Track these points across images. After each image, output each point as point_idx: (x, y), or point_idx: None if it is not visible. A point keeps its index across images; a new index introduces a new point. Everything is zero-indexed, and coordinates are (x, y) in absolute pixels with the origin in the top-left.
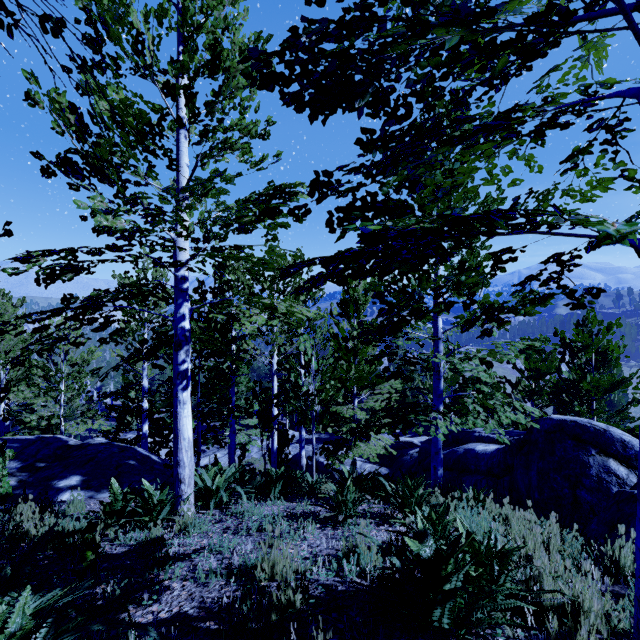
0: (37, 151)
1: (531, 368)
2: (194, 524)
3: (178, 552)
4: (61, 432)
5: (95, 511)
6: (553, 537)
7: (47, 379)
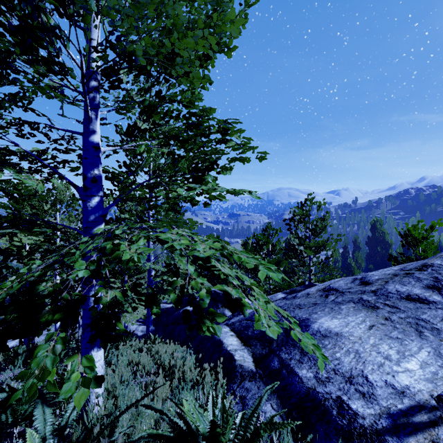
0: None
1: None
2: None
3: None
4: None
5: None
6: (144, 359)
7: None
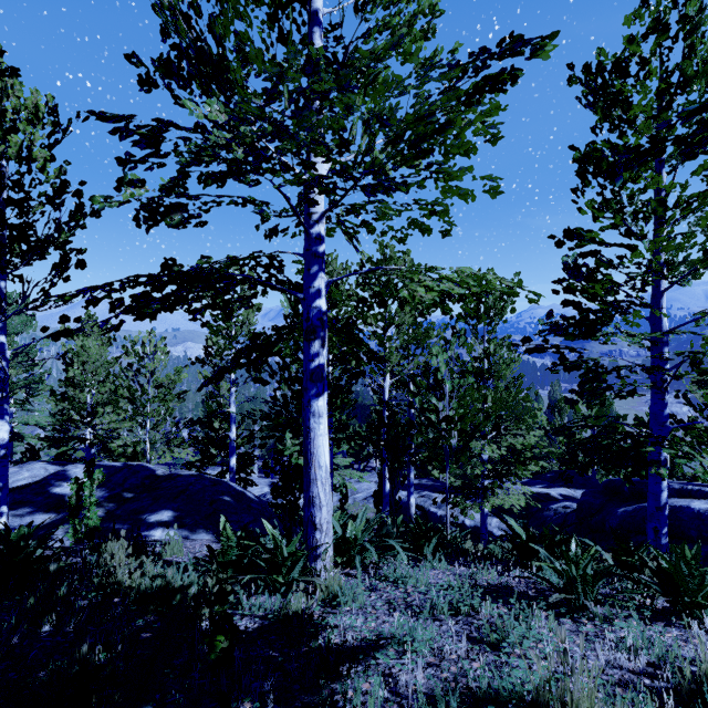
0: (133, 53)
1: None
2: (342, 591)
3: (340, 641)
4: (147, 461)
5: (202, 559)
6: None
7: (132, 402)
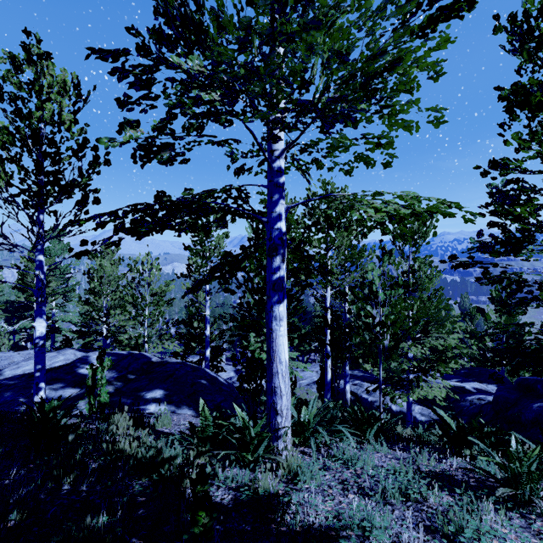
0: (132, 26)
1: None
2: (300, 470)
3: (304, 519)
4: (145, 350)
5: (185, 433)
6: None
7: (135, 306)
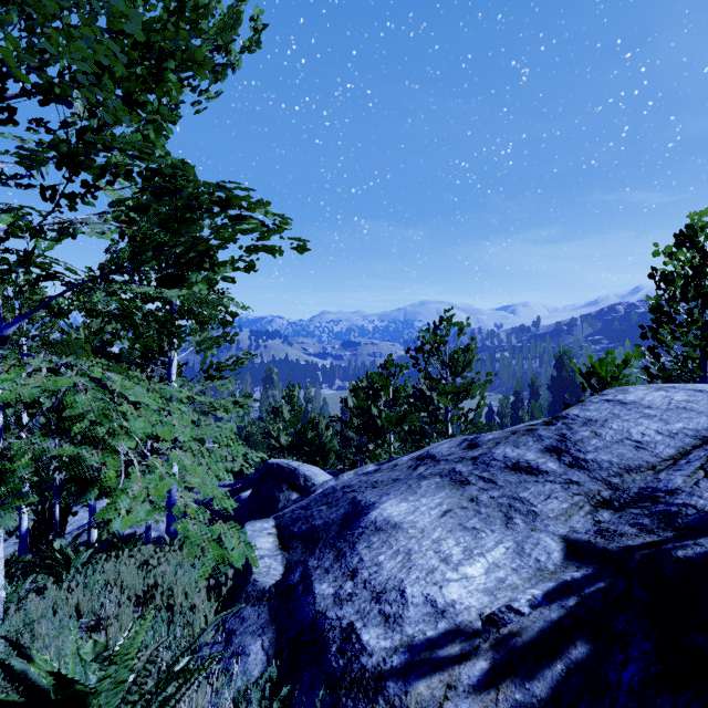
0: None
1: (357, 406)
2: None
3: None
4: None
5: None
6: (126, 578)
7: None
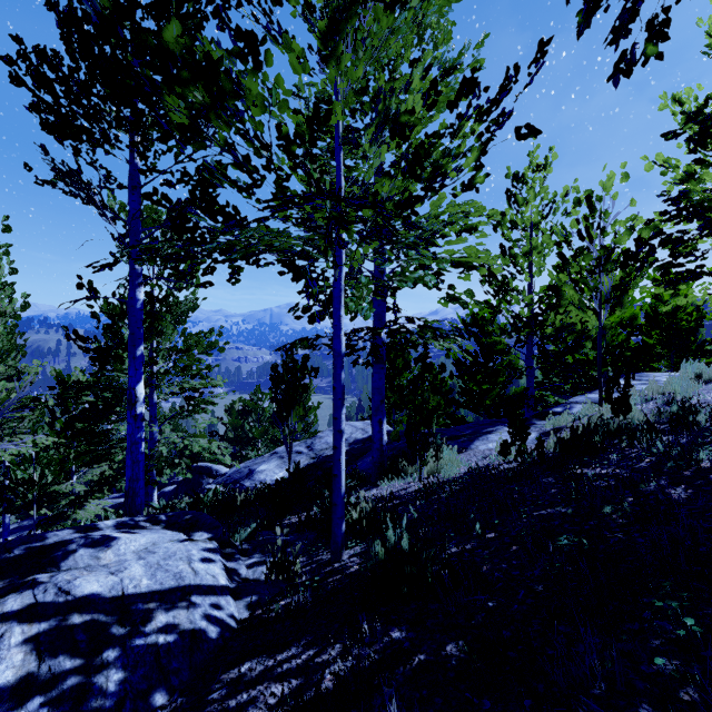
0: None
1: (232, 423)
2: None
3: None
4: None
5: None
6: None
7: None
